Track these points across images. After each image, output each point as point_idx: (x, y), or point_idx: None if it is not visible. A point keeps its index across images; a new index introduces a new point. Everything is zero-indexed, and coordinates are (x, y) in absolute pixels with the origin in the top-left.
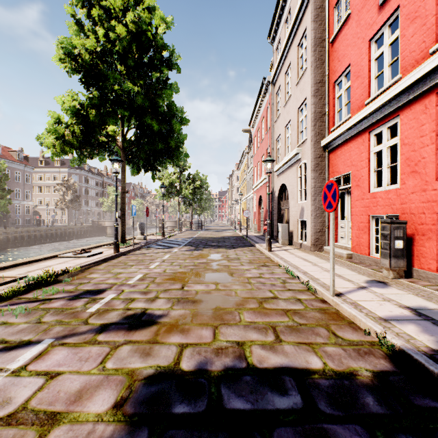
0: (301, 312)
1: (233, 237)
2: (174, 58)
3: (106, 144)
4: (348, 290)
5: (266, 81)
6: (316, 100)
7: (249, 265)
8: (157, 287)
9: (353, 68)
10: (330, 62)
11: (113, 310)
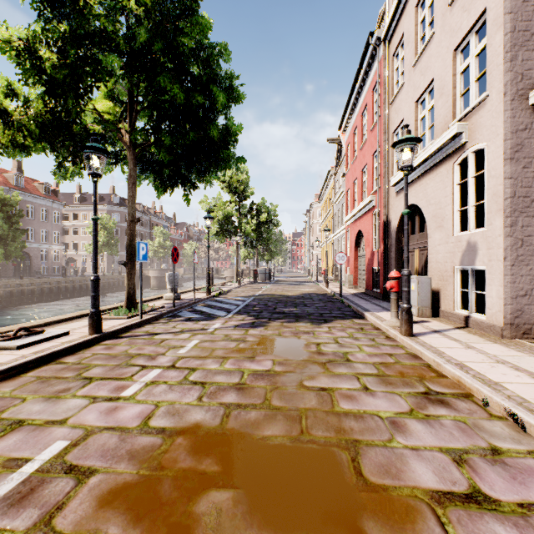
0: None
1: (318, 296)
2: None
3: (101, 138)
4: None
5: (374, 40)
6: (517, 4)
7: (388, 395)
8: None
9: None
10: None
11: None
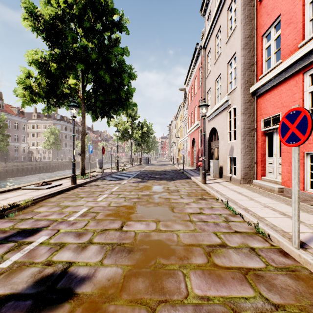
0: (265, 275)
1: (172, 171)
2: (123, 21)
3: (69, 95)
4: (308, 237)
5: (199, 46)
6: (245, 53)
7: (188, 198)
8: (96, 225)
9: (284, 16)
10: (258, 18)
11: (31, 265)
